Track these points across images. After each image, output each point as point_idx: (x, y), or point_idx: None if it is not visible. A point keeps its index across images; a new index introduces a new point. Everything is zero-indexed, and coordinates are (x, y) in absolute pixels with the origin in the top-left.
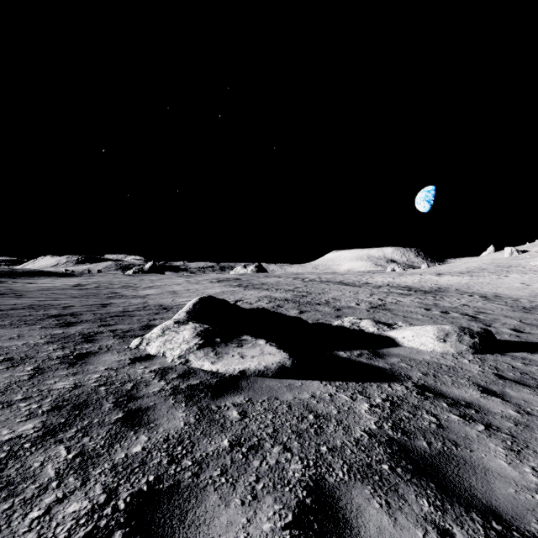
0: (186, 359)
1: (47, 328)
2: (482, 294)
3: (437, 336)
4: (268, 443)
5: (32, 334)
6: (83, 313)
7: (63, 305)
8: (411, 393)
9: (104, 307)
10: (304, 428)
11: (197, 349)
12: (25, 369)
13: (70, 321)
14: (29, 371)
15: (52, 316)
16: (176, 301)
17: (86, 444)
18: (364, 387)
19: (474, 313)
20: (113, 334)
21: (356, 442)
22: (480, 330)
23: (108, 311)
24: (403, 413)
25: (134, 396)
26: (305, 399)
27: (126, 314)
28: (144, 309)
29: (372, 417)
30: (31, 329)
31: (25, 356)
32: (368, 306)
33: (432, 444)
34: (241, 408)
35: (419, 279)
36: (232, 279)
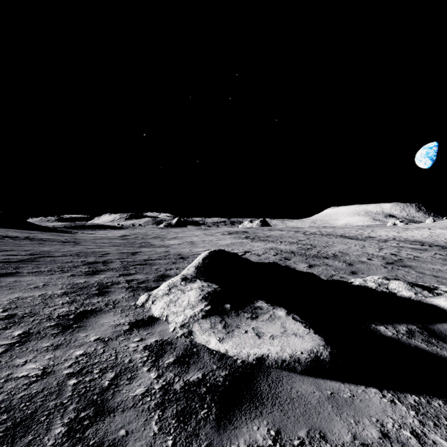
0: (189, 329)
1: (75, 276)
2: None
3: None
4: None
5: (56, 283)
6: (113, 261)
7: (102, 253)
8: None
9: (133, 255)
10: None
11: (203, 317)
12: (12, 334)
13: (98, 269)
14: (13, 339)
15: (87, 263)
16: (193, 251)
17: None
18: None
19: None
20: (128, 285)
21: None
22: None
23: (135, 259)
24: None
25: (104, 406)
26: (375, 445)
27: (148, 263)
28: (164, 258)
29: None
30: (60, 277)
31: (28, 313)
32: (383, 261)
33: None
34: None
35: (428, 233)
36: (240, 232)
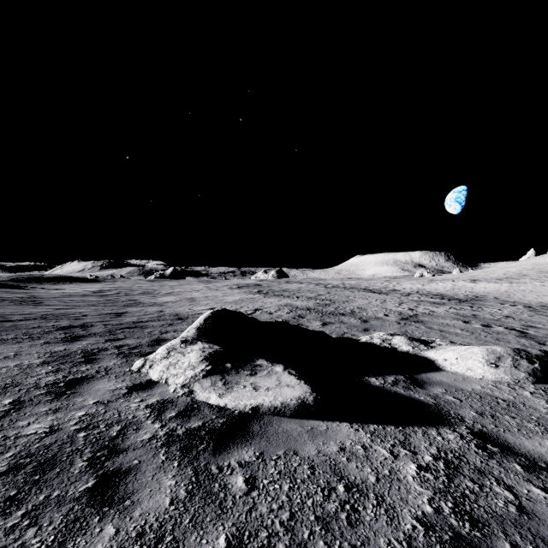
0: (190, 389)
1: (50, 343)
2: (526, 304)
3: (487, 360)
4: (282, 543)
5: (30, 352)
6: (94, 325)
7: (77, 314)
8: (469, 446)
9: (118, 316)
10: (333, 511)
11: (204, 377)
12: (2, 402)
13: (77, 334)
14: (5, 406)
15: (61, 328)
16: (193, 309)
17: (27, 542)
18: (406, 434)
19: (522, 328)
20: (118, 351)
21: (407, 543)
22: (540, 353)
23: (121, 322)
24: (464, 482)
25: (116, 448)
26: (332, 455)
27: (138, 326)
28: (158, 319)
29: (424, 489)
30: (32, 345)
31: (10, 383)
32: (398, 317)
33: (519, 547)
34: (249, 472)
35: (451, 286)
36: (252, 285)
